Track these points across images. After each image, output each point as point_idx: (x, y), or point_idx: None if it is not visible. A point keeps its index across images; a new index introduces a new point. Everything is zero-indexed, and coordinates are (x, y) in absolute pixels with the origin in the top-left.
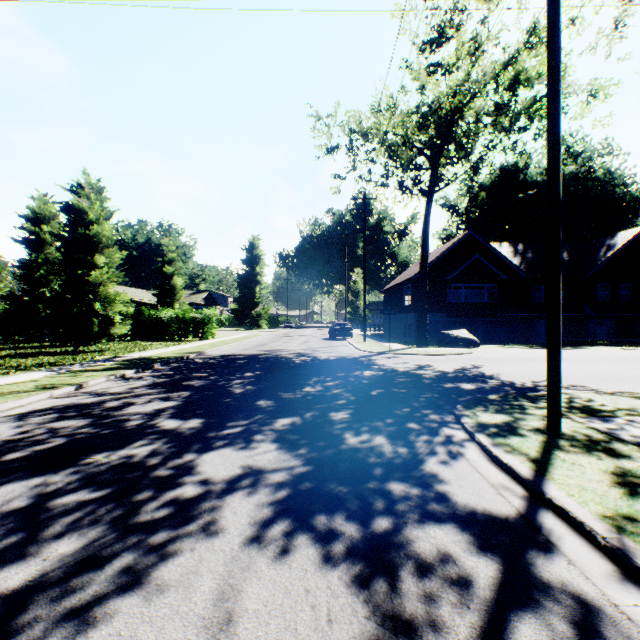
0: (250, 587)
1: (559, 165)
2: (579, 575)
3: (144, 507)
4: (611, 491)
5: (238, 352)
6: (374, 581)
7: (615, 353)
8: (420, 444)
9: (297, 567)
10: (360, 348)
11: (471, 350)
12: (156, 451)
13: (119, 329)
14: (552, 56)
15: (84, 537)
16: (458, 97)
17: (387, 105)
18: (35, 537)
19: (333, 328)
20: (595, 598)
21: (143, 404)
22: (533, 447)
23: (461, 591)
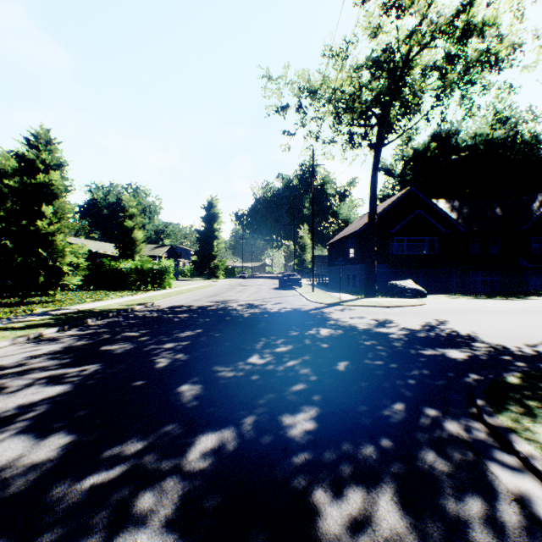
0: None
1: None
2: None
3: None
4: None
5: (188, 303)
6: None
7: None
8: (482, 538)
9: None
10: (310, 299)
11: (422, 301)
12: None
13: (69, 280)
14: None
15: None
16: (415, 38)
17: (340, 48)
18: None
19: (283, 278)
20: None
21: (12, 392)
22: None
23: None
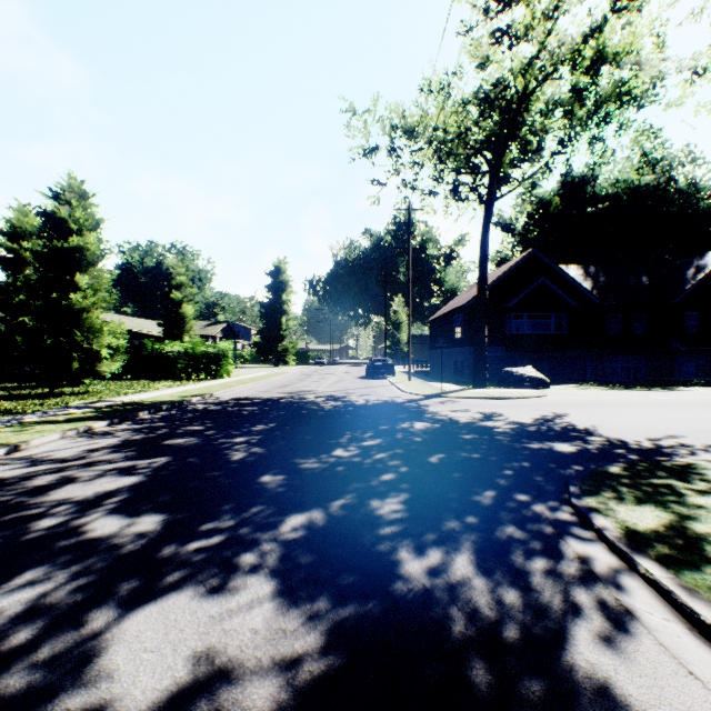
0: None
1: None
2: None
3: None
4: None
5: (254, 395)
6: None
7: None
8: (539, 580)
9: None
10: (405, 389)
11: (543, 392)
12: (42, 603)
13: (108, 366)
14: None
15: None
16: (531, 72)
17: (440, 84)
18: None
19: (371, 365)
20: None
21: (87, 481)
22: None
23: None
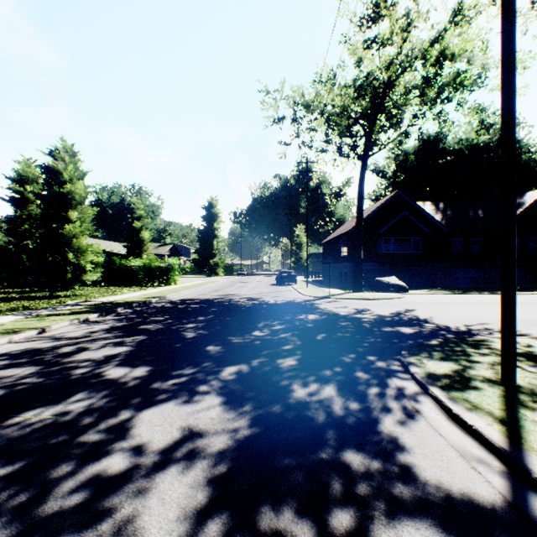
0: None
1: (514, 107)
2: None
3: (55, 491)
4: None
5: (196, 297)
6: None
7: (530, 298)
8: (371, 397)
9: None
10: (303, 293)
11: (402, 295)
12: (93, 407)
13: (91, 276)
14: None
15: None
16: (391, 69)
17: (328, 76)
18: None
19: (280, 275)
20: None
21: (96, 349)
22: (494, 403)
23: None
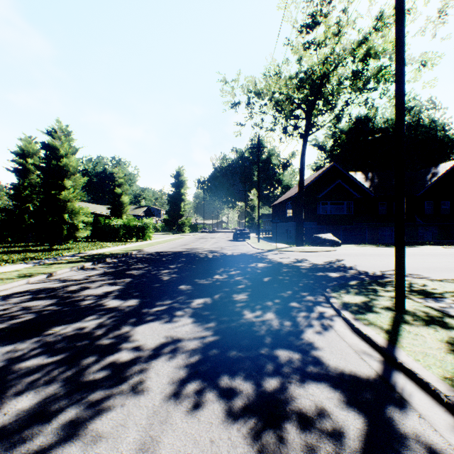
0: (166, 438)
1: (404, 110)
2: (429, 427)
3: (88, 369)
4: (448, 357)
5: (167, 250)
6: (265, 433)
7: (439, 250)
8: (300, 319)
9: (204, 420)
10: (255, 247)
11: (335, 248)
12: (101, 324)
13: (82, 233)
14: (398, 28)
15: (38, 395)
16: (326, 66)
17: (275, 71)
18: (0, 395)
19: (236, 232)
20: (443, 448)
21: (95, 288)
22: (385, 321)
23: (335, 442)
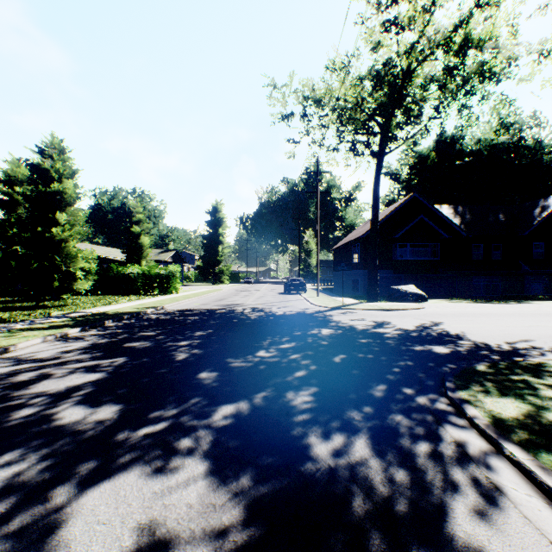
0: None
1: None
2: None
3: None
4: None
5: (196, 307)
6: None
7: None
8: (423, 460)
9: None
10: (314, 303)
11: (422, 305)
12: (16, 481)
13: (81, 284)
14: None
15: None
16: (413, 54)
17: (342, 63)
18: None
19: (288, 283)
20: None
21: (60, 377)
22: None
23: None
